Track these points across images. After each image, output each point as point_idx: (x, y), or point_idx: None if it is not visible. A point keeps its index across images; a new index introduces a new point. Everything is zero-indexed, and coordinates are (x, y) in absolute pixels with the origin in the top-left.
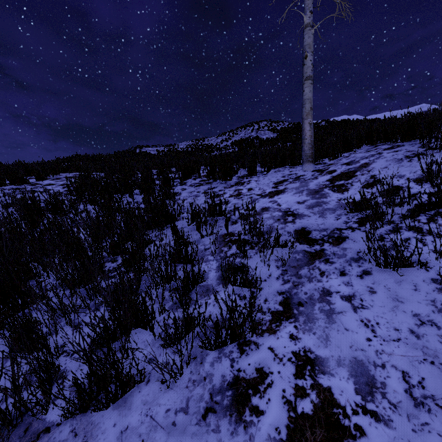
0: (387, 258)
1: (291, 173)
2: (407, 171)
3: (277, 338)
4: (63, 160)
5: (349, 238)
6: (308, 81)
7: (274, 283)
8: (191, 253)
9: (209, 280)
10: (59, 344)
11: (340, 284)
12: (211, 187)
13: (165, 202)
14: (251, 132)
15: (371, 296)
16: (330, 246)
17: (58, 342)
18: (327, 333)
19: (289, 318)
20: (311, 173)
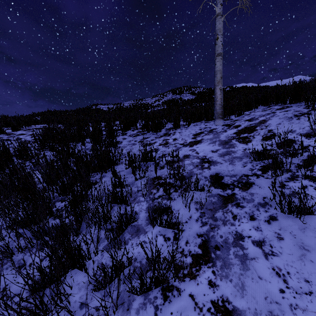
0: (291, 207)
1: (206, 126)
2: (297, 127)
3: (197, 283)
4: (38, 114)
5: (255, 184)
6: (219, 57)
7: (194, 225)
8: (125, 195)
9: (140, 220)
10: (2, 287)
11: (251, 228)
12: (145, 137)
13: (107, 150)
14: (176, 95)
15: (280, 243)
16: (240, 190)
17: (1, 284)
18: (242, 281)
19: (208, 262)
20: (221, 127)
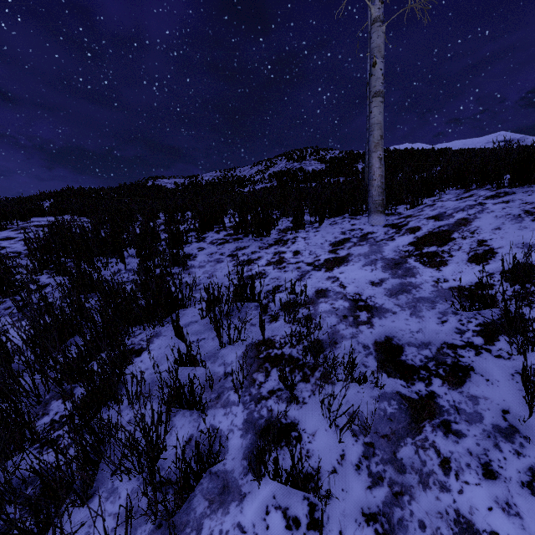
0: None
1: (353, 227)
2: None
3: None
4: (49, 195)
5: (475, 371)
6: (377, 99)
7: (353, 482)
8: (199, 394)
9: (229, 457)
10: None
11: (492, 505)
12: (241, 246)
13: (166, 280)
14: (293, 162)
15: None
16: (444, 386)
17: None
18: None
19: None
20: (382, 230)
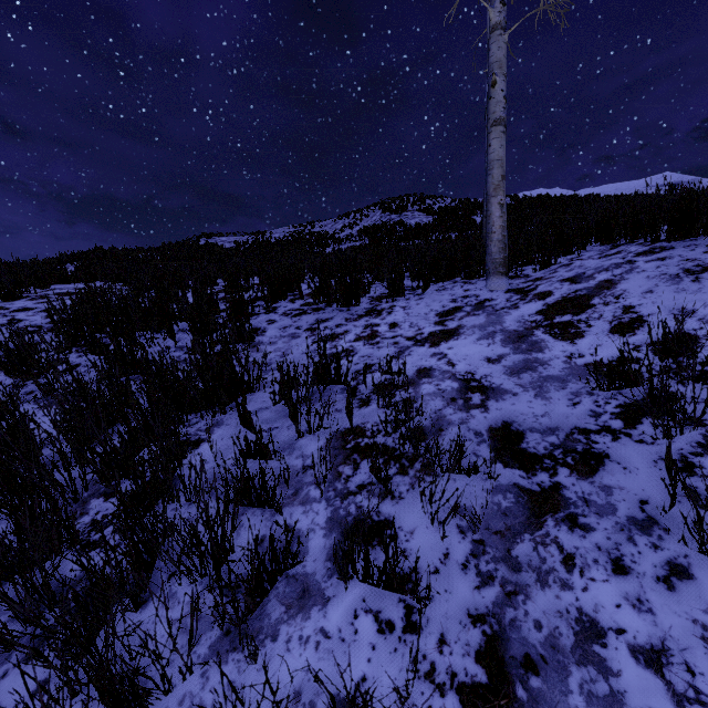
0: None
1: (466, 293)
2: (698, 302)
3: None
4: (72, 258)
5: (610, 458)
6: (497, 128)
7: (458, 582)
8: (272, 487)
9: (309, 558)
10: None
11: (621, 602)
12: (322, 318)
13: (229, 357)
14: (390, 214)
15: None
16: (572, 476)
17: None
18: None
19: None
20: (504, 296)
